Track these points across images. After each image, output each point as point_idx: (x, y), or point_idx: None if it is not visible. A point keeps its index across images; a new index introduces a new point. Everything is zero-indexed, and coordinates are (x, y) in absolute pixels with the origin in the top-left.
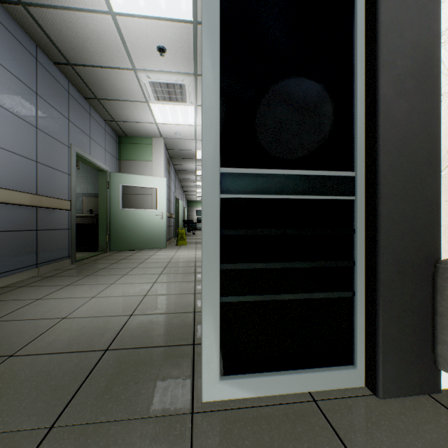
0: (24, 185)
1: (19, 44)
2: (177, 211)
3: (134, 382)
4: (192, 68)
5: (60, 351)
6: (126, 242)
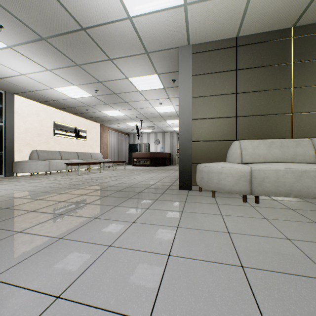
0: None
1: None
2: None
3: None
4: None
5: None
6: None
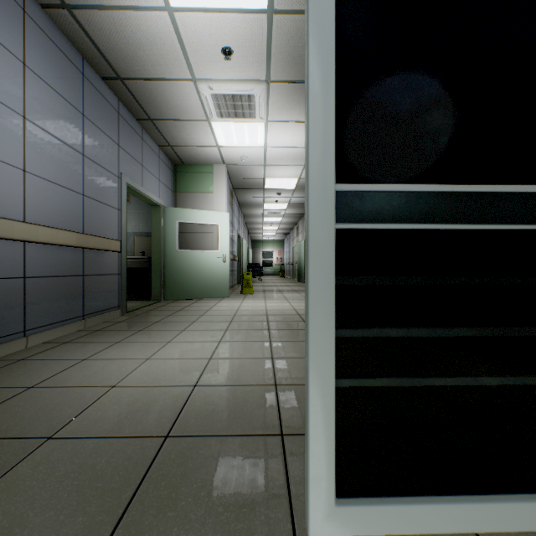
0: (70, 223)
1: (64, 56)
2: (241, 253)
3: (207, 492)
4: (264, 74)
5: (108, 435)
6: (183, 290)
